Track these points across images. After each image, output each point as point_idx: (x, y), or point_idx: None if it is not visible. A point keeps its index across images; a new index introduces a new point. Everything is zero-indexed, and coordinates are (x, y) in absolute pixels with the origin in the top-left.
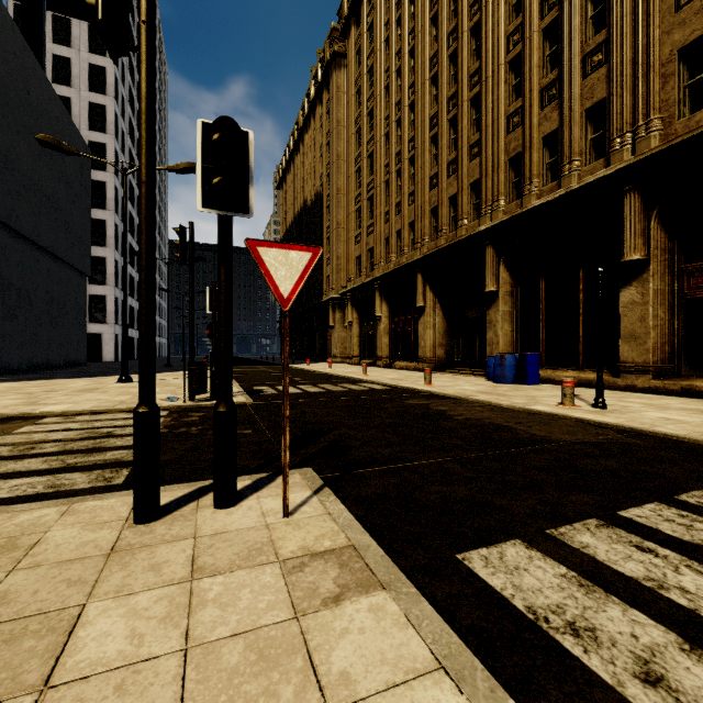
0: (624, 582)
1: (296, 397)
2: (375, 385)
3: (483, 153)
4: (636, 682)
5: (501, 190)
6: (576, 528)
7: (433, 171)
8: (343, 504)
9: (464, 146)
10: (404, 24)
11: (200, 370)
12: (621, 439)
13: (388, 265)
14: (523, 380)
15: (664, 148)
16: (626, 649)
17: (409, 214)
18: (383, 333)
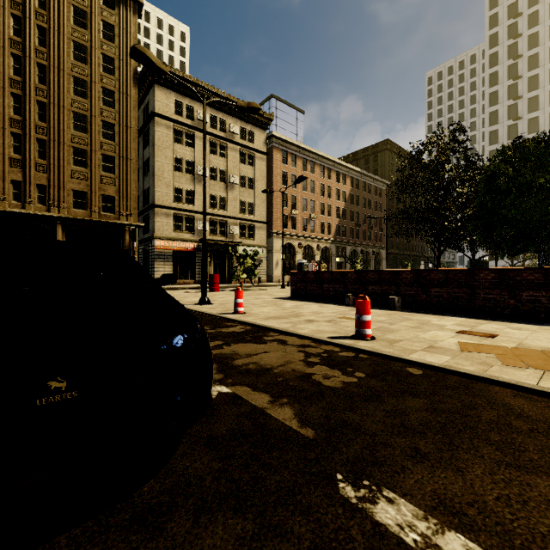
0: None
1: None
2: None
3: None
4: None
5: None
6: None
7: None
8: None
9: None
10: None
11: None
12: None
13: None
14: None
15: (72, 217)
16: None
17: None
18: None
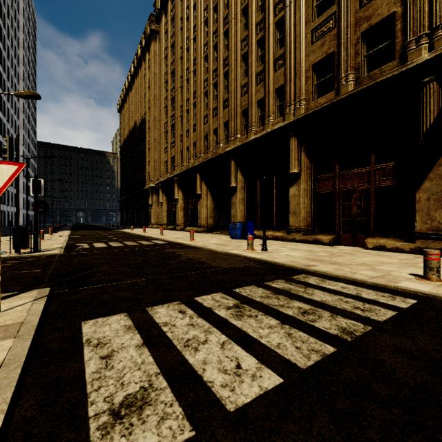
0: (151, 325)
1: (98, 249)
2: (160, 241)
3: (230, 106)
4: (98, 359)
5: (238, 128)
6: (163, 306)
7: (205, 113)
8: (49, 305)
9: (220, 100)
10: (191, 21)
11: (22, 233)
12: (251, 266)
13: (182, 167)
14: (245, 237)
15: (304, 115)
16: (111, 348)
17: (193, 137)
18: (180, 209)
